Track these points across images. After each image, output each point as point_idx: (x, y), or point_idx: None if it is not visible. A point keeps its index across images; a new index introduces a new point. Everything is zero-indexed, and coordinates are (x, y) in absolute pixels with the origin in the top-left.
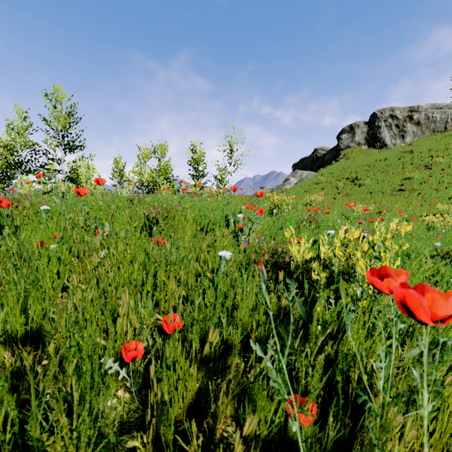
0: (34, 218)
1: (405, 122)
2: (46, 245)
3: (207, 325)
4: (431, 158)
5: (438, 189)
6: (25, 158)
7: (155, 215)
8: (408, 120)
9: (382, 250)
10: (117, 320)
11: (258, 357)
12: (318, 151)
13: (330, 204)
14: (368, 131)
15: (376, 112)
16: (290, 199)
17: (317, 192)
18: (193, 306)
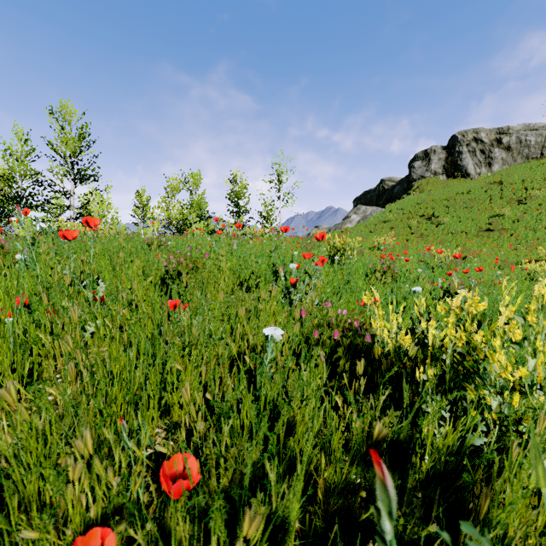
0: (7, 271)
1: (492, 147)
2: (1, 317)
3: (243, 466)
4: (526, 191)
5: (536, 229)
6: (25, 191)
7: (176, 266)
8: (496, 144)
9: (538, 336)
10: (69, 486)
11: (329, 512)
12: (386, 182)
13: (402, 247)
14: (446, 158)
15: (456, 135)
16: (356, 242)
17: (385, 232)
18: (219, 436)
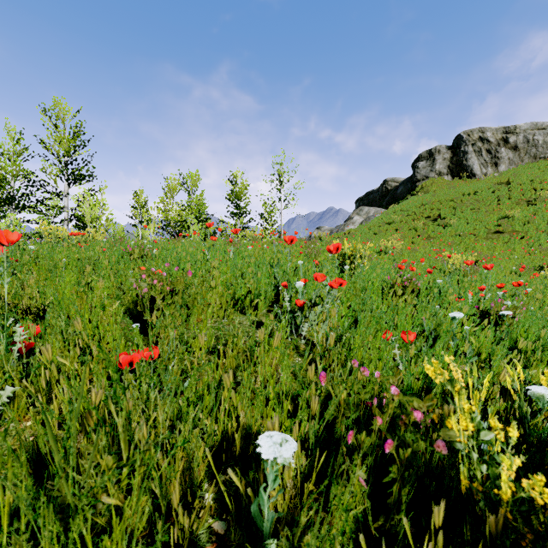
0: None
1: (498, 146)
2: None
3: None
4: (535, 191)
5: (547, 231)
6: (18, 191)
7: (147, 290)
8: (502, 144)
9: None
10: None
11: None
12: (389, 183)
13: (410, 251)
14: (451, 158)
15: (461, 134)
16: (366, 248)
17: (390, 234)
18: None
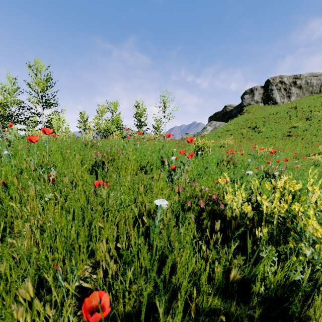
0: None
1: (290, 86)
2: None
3: (141, 297)
4: (311, 112)
5: (317, 135)
6: (14, 112)
7: (101, 158)
8: (293, 85)
9: None
10: None
11: None
12: (227, 107)
13: (238, 146)
14: (263, 93)
15: (269, 79)
16: (211, 143)
17: (227, 137)
18: (125, 277)
